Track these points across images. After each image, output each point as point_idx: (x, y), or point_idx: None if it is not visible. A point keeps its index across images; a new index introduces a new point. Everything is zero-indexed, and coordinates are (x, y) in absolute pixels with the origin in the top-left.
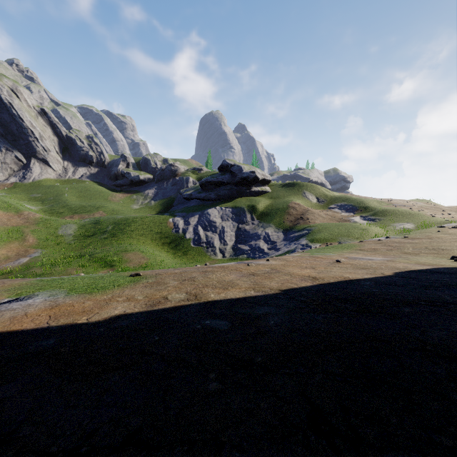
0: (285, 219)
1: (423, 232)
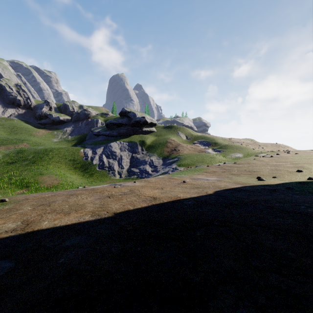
0: (164, 150)
1: (245, 159)
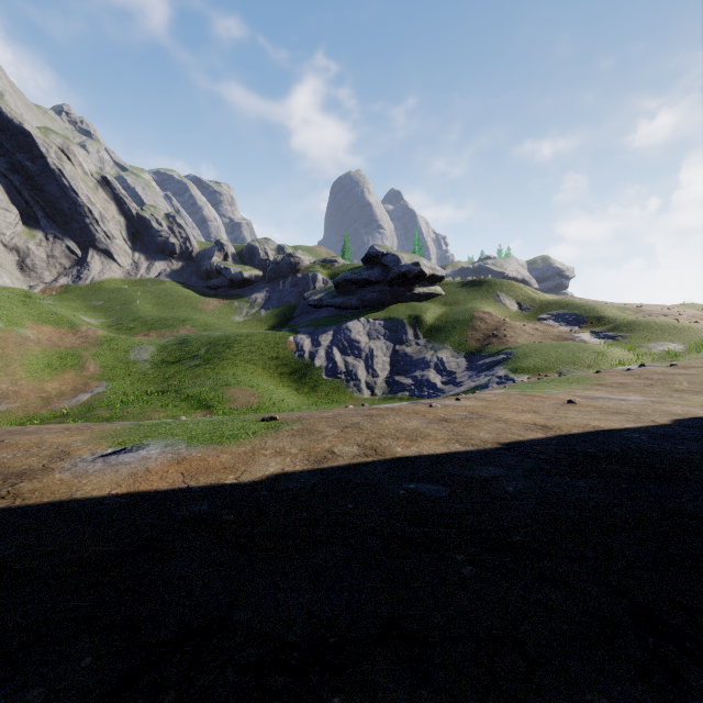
0: (468, 337)
1: (701, 357)
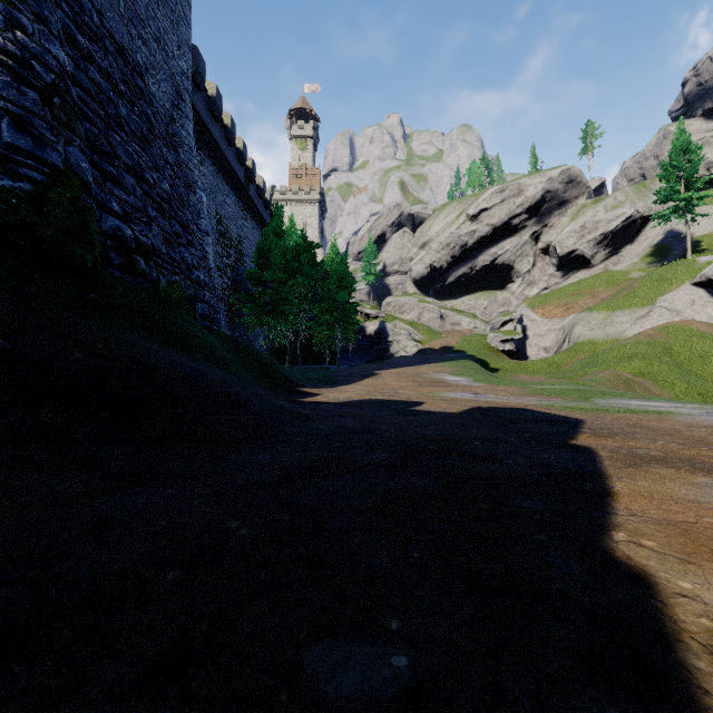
0: None
1: None
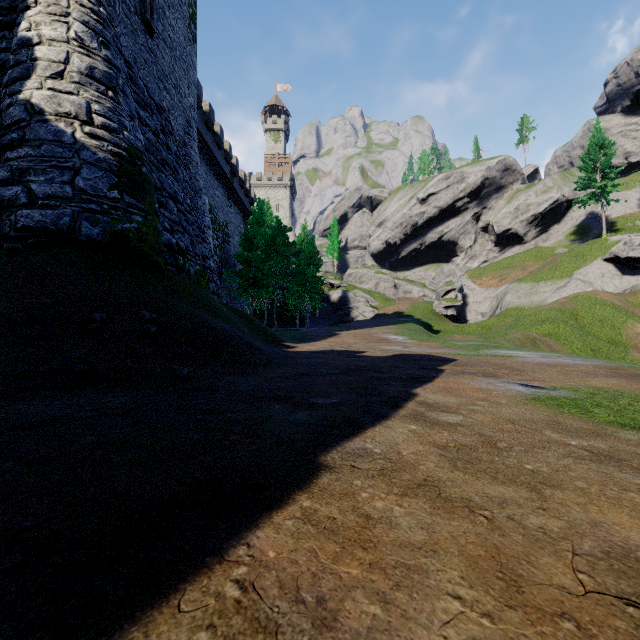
0: None
1: None
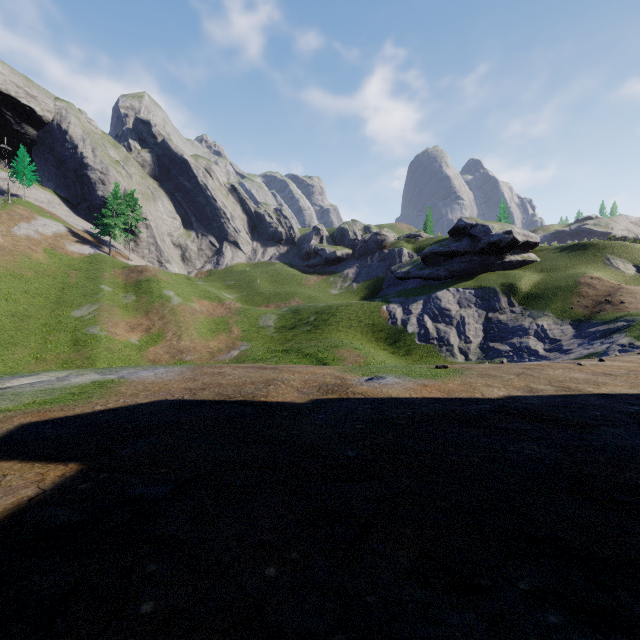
0: (573, 304)
1: None
